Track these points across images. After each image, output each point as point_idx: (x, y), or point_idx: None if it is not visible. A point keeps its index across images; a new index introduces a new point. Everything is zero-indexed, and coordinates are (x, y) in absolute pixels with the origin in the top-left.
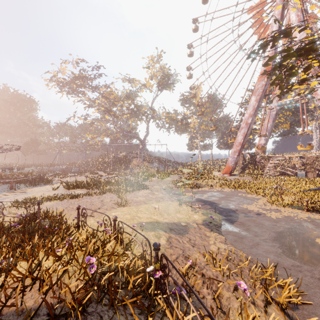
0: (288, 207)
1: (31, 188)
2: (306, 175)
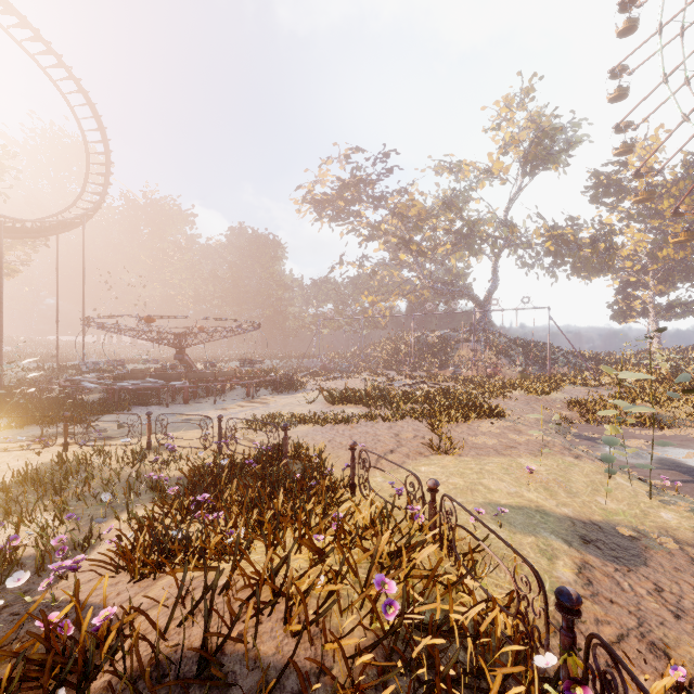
0: None
1: (275, 397)
2: None
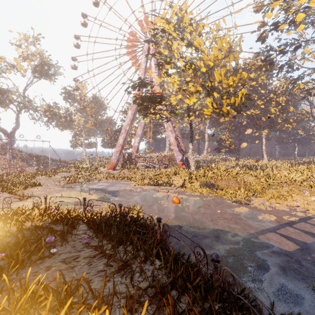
0: (146, 185)
1: None
2: (159, 167)
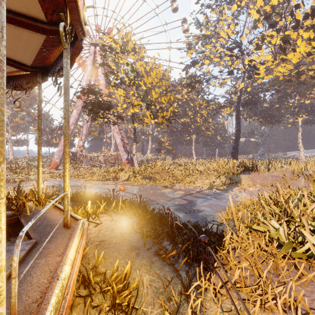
0: (95, 181)
1: None
2: (105, 166)
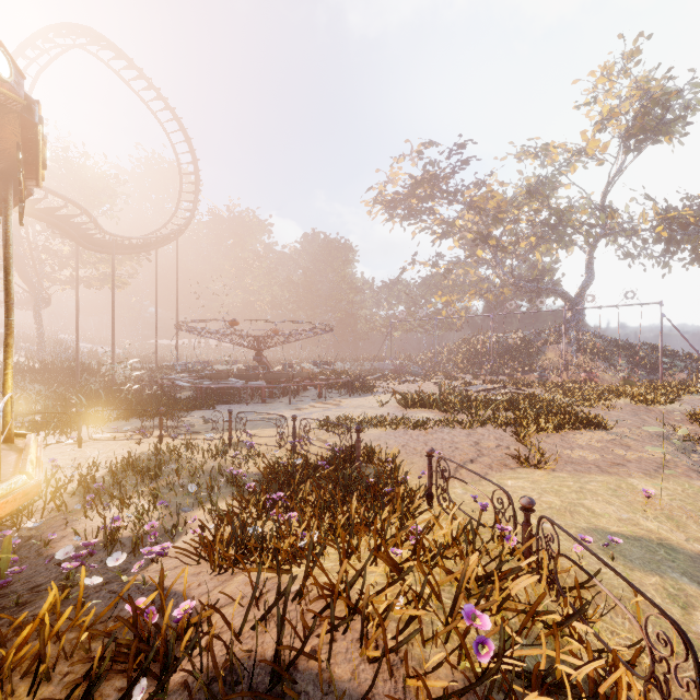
0: None
1: (347, 399)
2: None
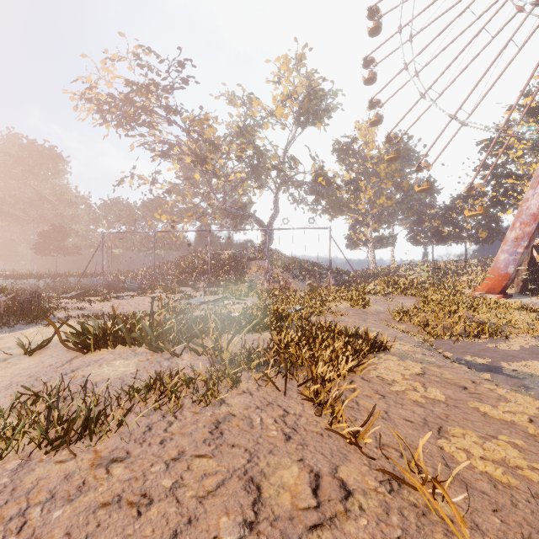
0: None
1: None
2: None
